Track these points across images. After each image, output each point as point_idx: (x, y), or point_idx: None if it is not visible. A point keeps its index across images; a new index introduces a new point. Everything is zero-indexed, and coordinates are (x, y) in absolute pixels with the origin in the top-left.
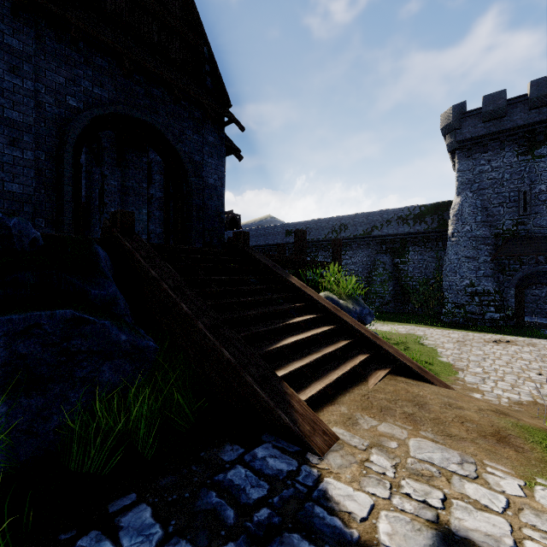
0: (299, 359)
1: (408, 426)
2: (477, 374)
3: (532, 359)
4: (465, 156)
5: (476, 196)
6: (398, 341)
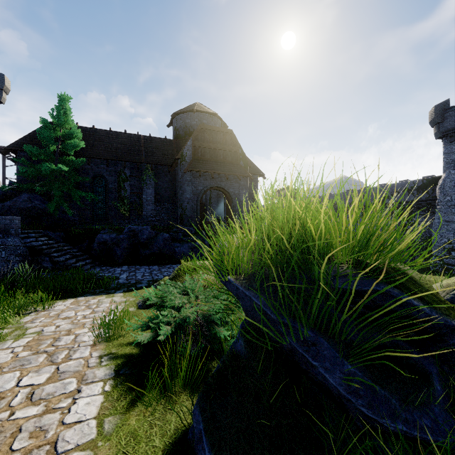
0: None
1: None
2: None
3: None
4: (449, 142)
5: None
6: None
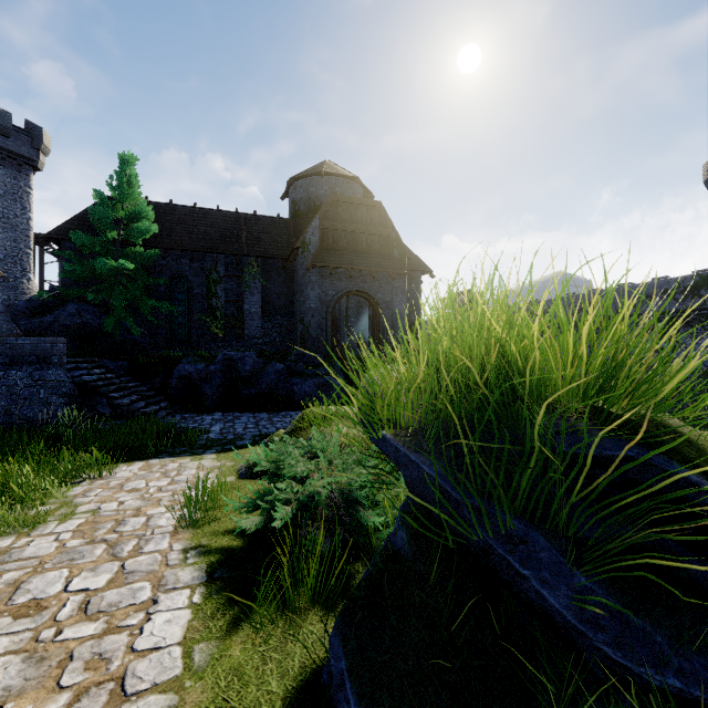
0: None
1: None
2: None
3: None
4: None
5: None
6: None
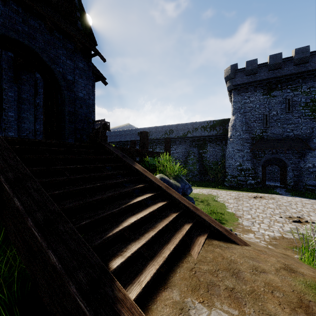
0: (137, 239)
1: (233, 309)
2: (249, 220)
3: (274, 207)
4: (237, 94)
5: (242, 116)
6: (203, 199)
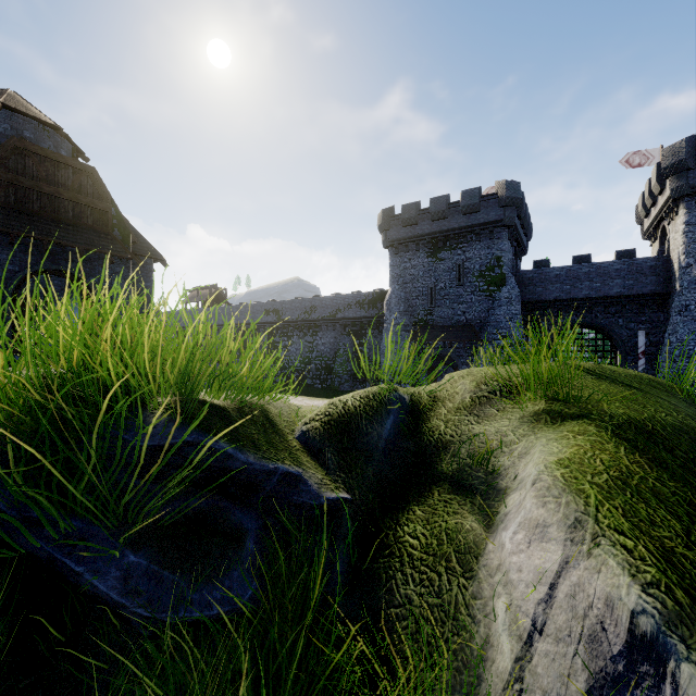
0: None
1: None
2: None
3: None
4: (394, 254)
5: (401, 289)
6: None
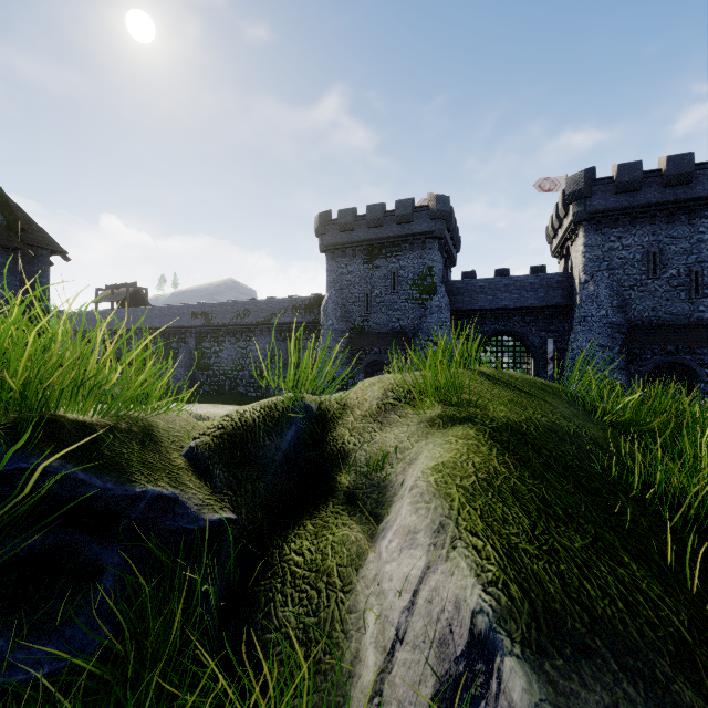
0: None
1: None
2: None
3: None
4: (331, 259)
5: (338, 294)
6: None
